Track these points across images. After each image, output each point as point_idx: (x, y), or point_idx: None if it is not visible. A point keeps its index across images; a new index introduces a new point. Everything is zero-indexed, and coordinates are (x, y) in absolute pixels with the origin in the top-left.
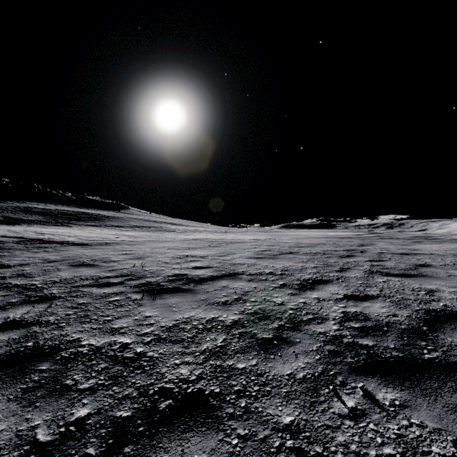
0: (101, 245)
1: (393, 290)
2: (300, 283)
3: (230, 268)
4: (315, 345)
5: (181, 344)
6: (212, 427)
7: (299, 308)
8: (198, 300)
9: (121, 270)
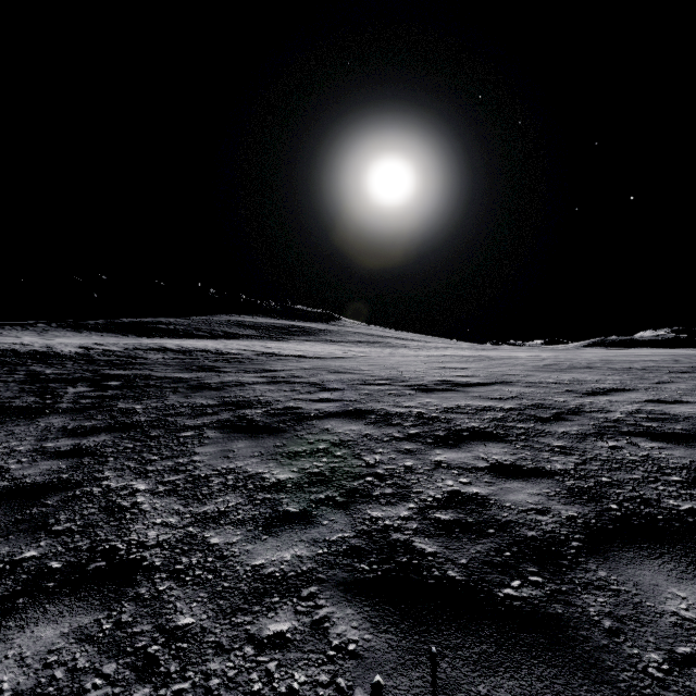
0: (337, 358)
1: None
2: (592, 390)
3: (500, 378)
4: (592, 422)
5: (466, 415)
6: (501, 442)
7: (583, 405)
8: (472, 396)
9: (380, 376)
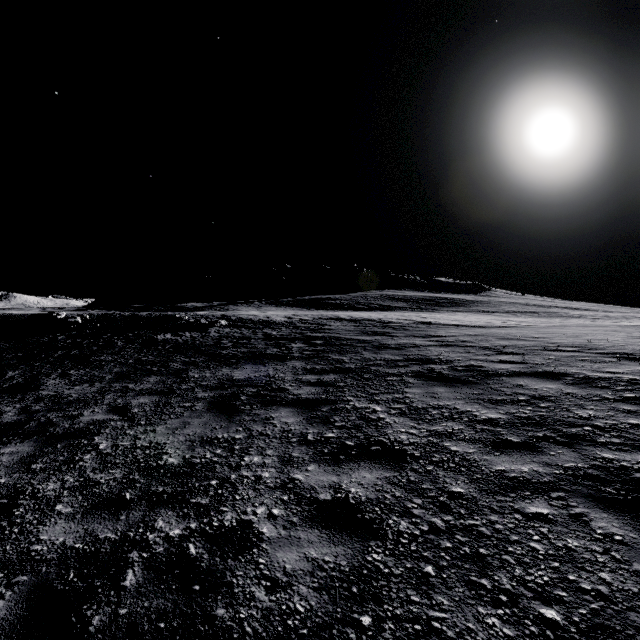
0: (498, 327)
1: None
2: None
3: None
4: None
5: None
6: None
7: None
8: None
9: (561, 343)
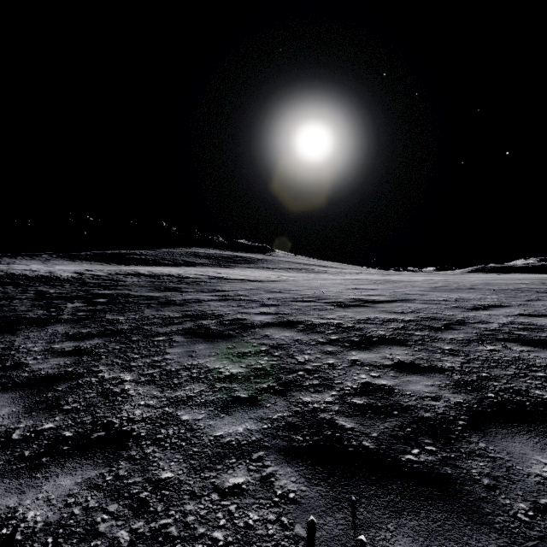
0: (272, 281)
1: None
2: (474, 306)
3: (401, 296)
4: (475, 331)
5: (374, 325)
6: (403, 346)
7: (467, 317)
8: (379, 310)
9: (306, 295)
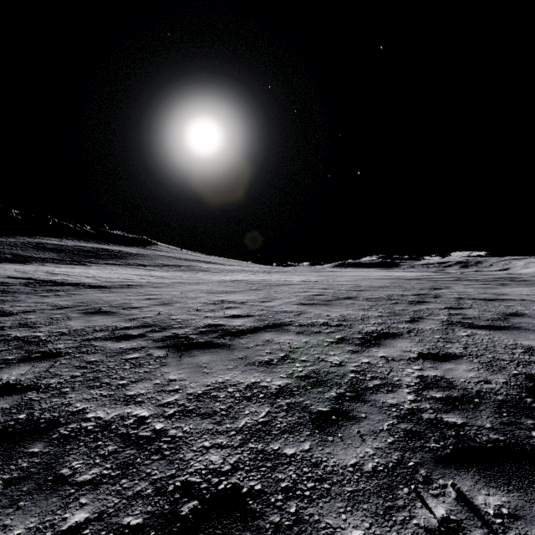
0: (122, 287)
1: (480, 347)
2: (363, 337)
3: (275, 317)
4: (386, 422)
5: (212, 419)
6: None
7: (362, 371)
8: (236, 358)
9: (142, 319)
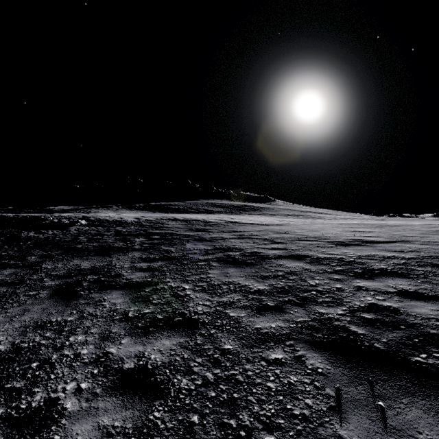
0: (276, 225)
1: None
2: None
3: (400, 238)
4: None
5: (375, 260)
6: (405, 278)
7: None
8: (378, 249)
9: (308, 235)
